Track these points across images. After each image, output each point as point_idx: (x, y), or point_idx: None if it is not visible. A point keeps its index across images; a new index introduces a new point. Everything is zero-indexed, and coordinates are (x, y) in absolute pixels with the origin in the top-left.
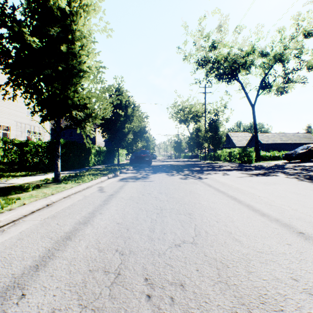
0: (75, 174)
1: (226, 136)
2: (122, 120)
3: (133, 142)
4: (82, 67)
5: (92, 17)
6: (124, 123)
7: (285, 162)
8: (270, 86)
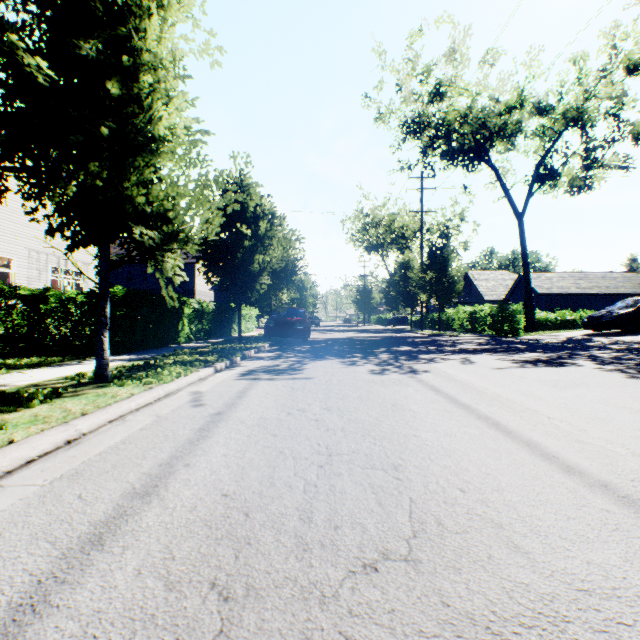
0: (144, 362)
1: (464, 279)
2: (249, 246)
3: (271, 291)
4: (155, 131)
5: (178, 19)
6: (252, 253)
7: (588, 333)
8: (557, 176)
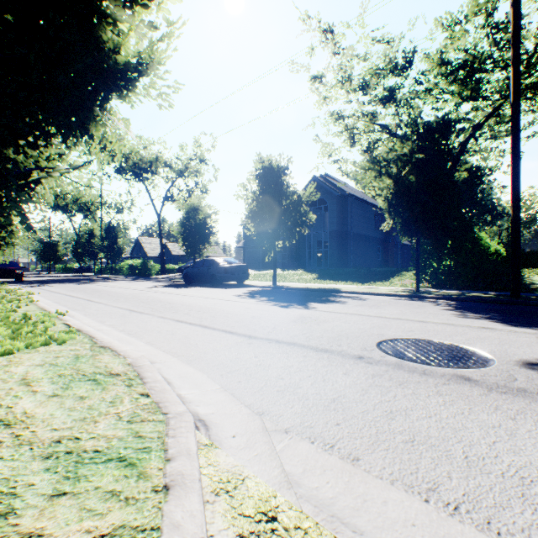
0: None
1: (137, 242)
2: None
3: None
4: None
5: None
6: None
7: (179, 274)
8: (174, 201)
